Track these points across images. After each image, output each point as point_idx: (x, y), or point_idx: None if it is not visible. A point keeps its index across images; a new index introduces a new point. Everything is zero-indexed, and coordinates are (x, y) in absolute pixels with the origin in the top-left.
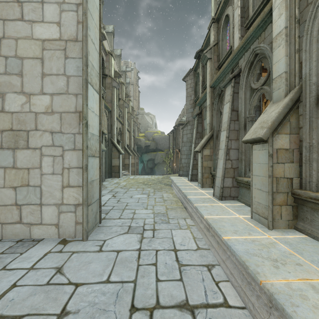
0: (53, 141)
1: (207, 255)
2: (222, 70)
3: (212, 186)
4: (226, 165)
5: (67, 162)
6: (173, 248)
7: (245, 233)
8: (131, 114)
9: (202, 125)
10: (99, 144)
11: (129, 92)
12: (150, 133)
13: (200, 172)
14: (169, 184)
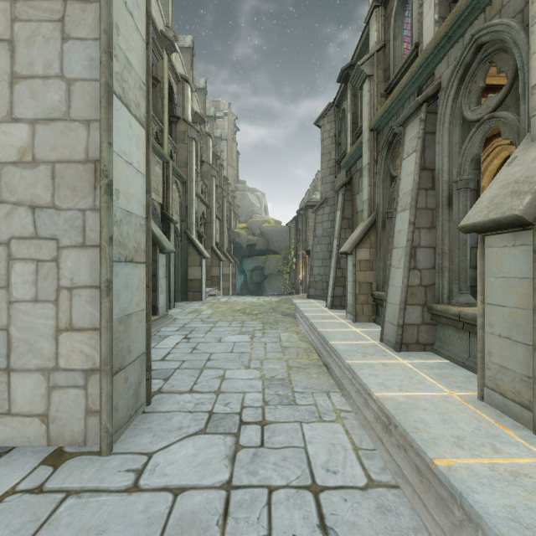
0: (36, 226)
1: (396, 507)
2: (396, 92)
3: (374, 318)
4: (409, 280)
5: (66, 274)
6: (310, 483)
7: (483, 445)
8: (223, 190)
9: (353, 204)
10: (147, 236)
11: (220, 153)
12: (256, 223)
13: (350, 292)
14: (291, 313)
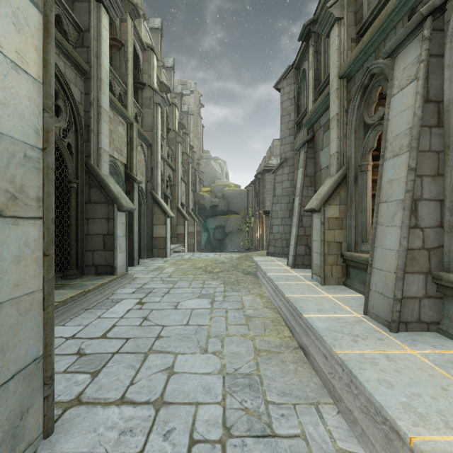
0: None
1: None
2: (378, 22)
3: (344, 281)
4: (409, 242)
5: None
6: None
7: None
8: (188, 156)
9: (315, 161)
10: (45, 177)
11: (187, 126)
12: (218, 186)
13: (317, 252)
14: (252, 271)
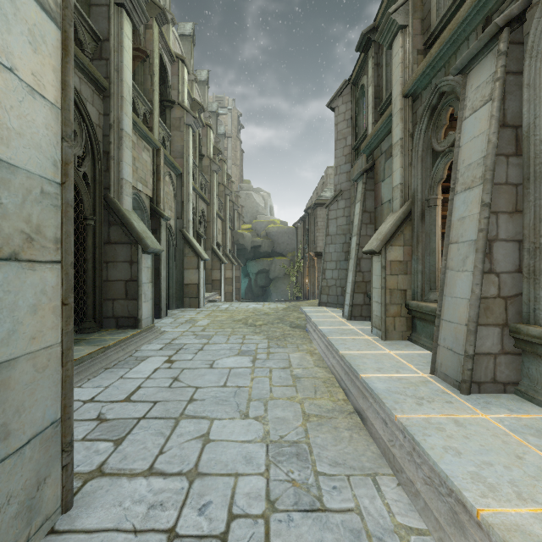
0: None
1: None
2: (448, 32)
3: (409, 335)
4: (483, 289)
5: None
6: None
7: None
8: (225, 188)
9: (376, 194)
10: (63, 215)
11: (224, 151)
12: (261, 223)
13: (377, 301)
14: (301, 324)
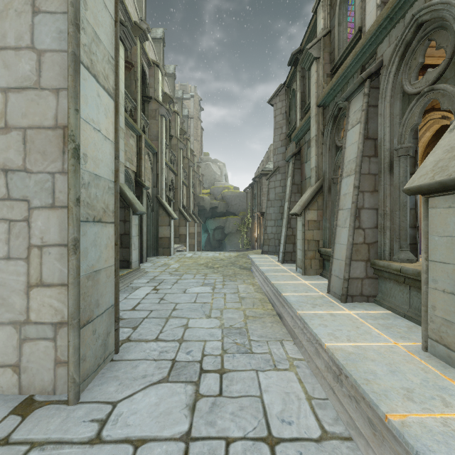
0: (8, 188)
1: None
2: (341, 71)
3: (321, 272)
4: (354, 238)
5: (37, 233)
6: (266, 435)
7: (433, 398)
8: (189, 161)
9: (301, 172)
10: (115, 198)
11: (187, 129)
12: (218, 189)
13: (299, 248)
14: (248, 267)
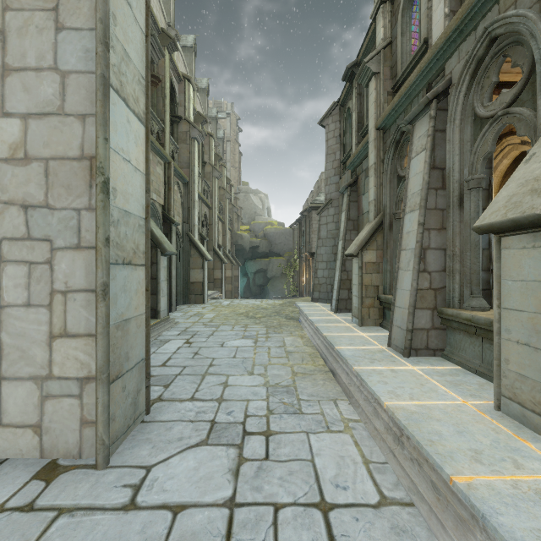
0: (28, 227)
1: (412, 528)
2: (404, 89)
3: (381, 322)
4: (419, 283)
5: (60, 277)
6: (319, 500)
7: (503, 460)
8: (226, 191)
9: (358, 205)
10: (146, 237)
11: (223, 154)
12: (259, 224)
13: (356, 295)
14: (295, 316)
